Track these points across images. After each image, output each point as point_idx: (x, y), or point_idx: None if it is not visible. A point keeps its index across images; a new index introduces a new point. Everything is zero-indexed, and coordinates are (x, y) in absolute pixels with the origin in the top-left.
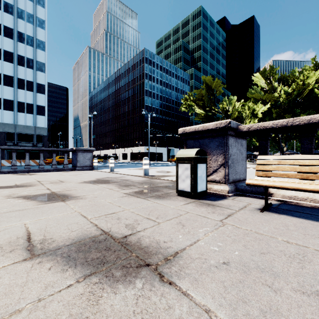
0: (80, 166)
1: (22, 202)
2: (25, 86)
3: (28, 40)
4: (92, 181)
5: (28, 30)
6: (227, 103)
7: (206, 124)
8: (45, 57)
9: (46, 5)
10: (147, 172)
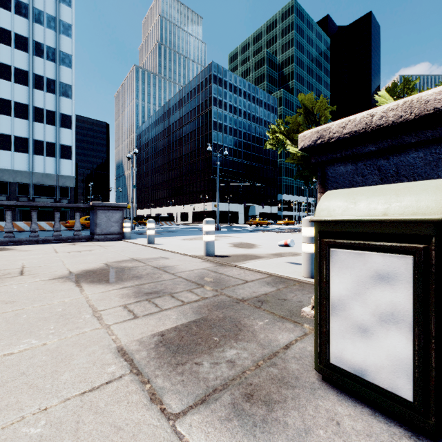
0: (102, 234)
1: None
2: (44, 119)
3: (49, 53)
4: (88, 271)
5: (49, 39)
6: None
7: (424, 94)
8: (72, 76)
9: (73, 3)
10: (212, 249)
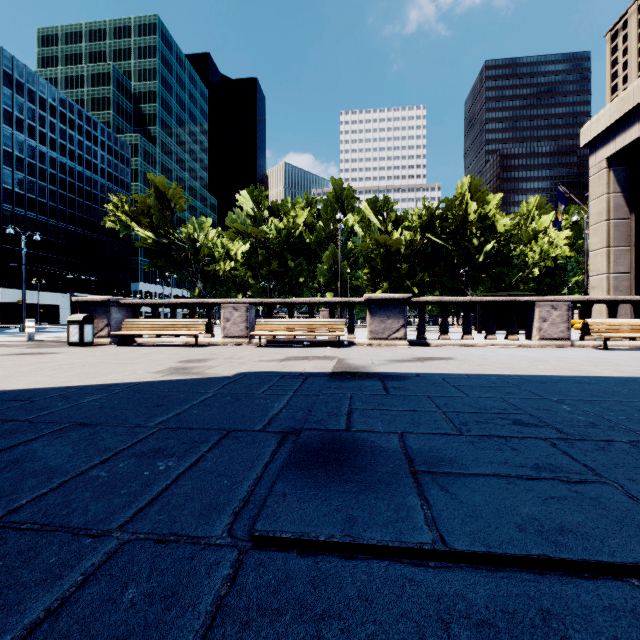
0: None
1: None
2: None
3: None
4: None
5: None
6: (195, 227)
7: (95, 297)
8: None
9: None
10: (34, 337)
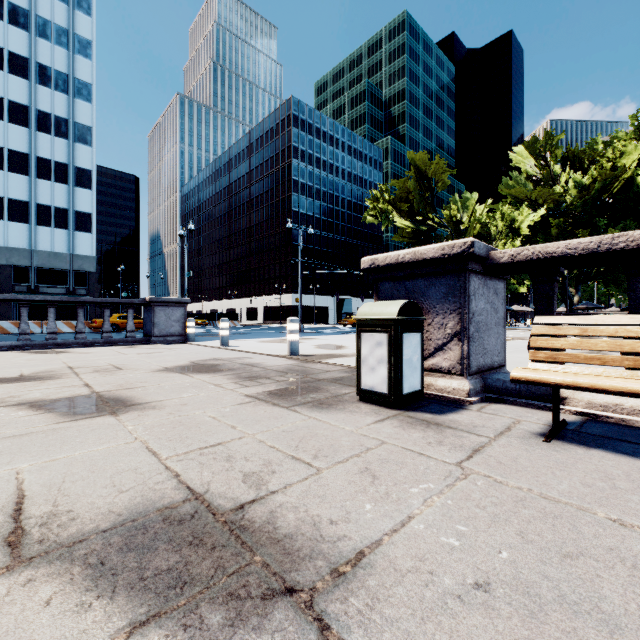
0: (161, 335)
1: (25, 417)
2: (52, 174)
3: (58, 81)
4: (181, 367)
5: (58, 61)
6: (458, 206)
7: (420, 249)
8: (92, 114)
9: (94, 11)
10: (297, 348)
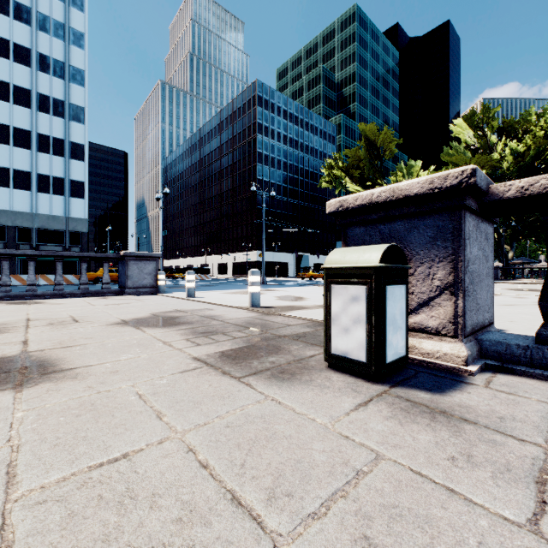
0: (134, 287)
1: None
2: (51, 148)
3: (56, 68)
4: (139, 319)
5: (56, 51)
6: (403, 173)
7: (400, 184)
8: (85, 96)
9: (86, 7)
10: (258, 300)
